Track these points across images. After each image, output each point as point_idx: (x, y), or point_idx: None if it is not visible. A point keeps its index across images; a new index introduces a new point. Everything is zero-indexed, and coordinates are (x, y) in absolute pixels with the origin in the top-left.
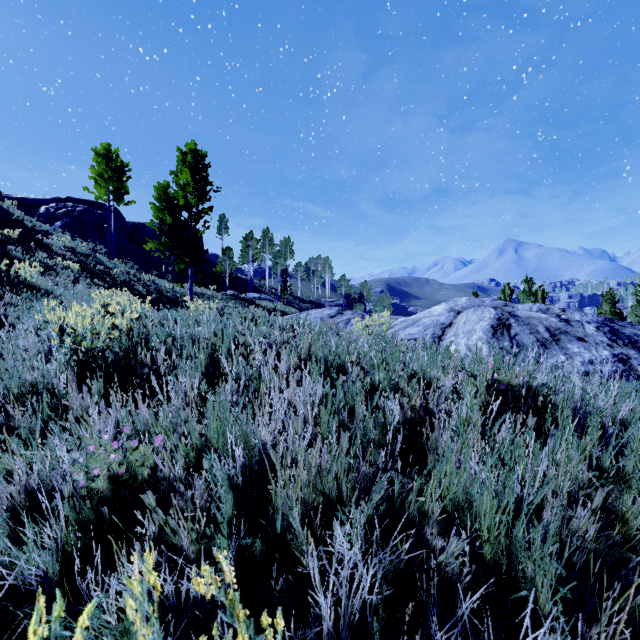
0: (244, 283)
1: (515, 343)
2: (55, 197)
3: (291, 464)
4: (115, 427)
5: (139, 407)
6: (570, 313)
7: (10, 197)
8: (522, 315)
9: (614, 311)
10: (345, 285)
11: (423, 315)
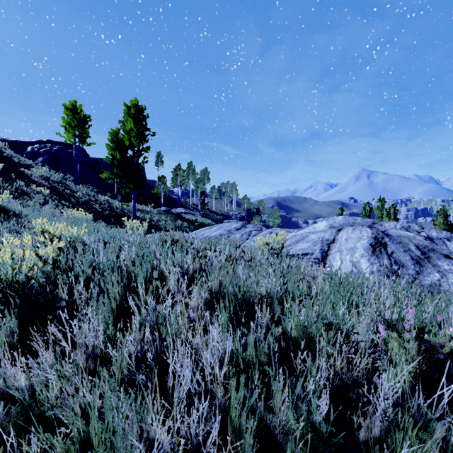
0: (174, 201)
1: (393, 260)
2: (39, 140)
3: (195, 450)
4: (0, 394)
5: (39, 357)
6: (428, 230)
7: (6, 140)
8: (393, 234)
9: (446, 223)
10: (247, 202)
11: (309, 230)
